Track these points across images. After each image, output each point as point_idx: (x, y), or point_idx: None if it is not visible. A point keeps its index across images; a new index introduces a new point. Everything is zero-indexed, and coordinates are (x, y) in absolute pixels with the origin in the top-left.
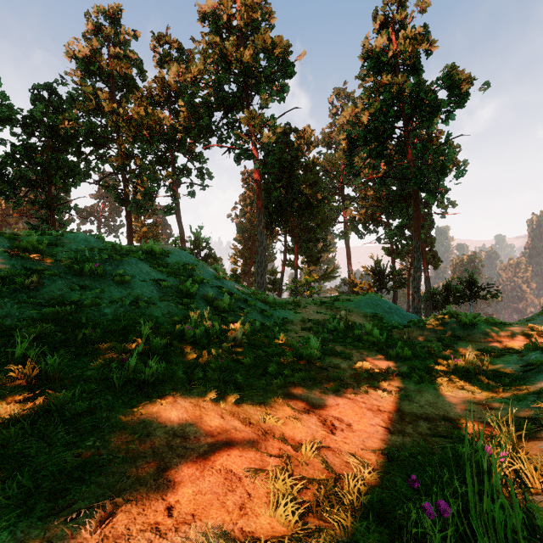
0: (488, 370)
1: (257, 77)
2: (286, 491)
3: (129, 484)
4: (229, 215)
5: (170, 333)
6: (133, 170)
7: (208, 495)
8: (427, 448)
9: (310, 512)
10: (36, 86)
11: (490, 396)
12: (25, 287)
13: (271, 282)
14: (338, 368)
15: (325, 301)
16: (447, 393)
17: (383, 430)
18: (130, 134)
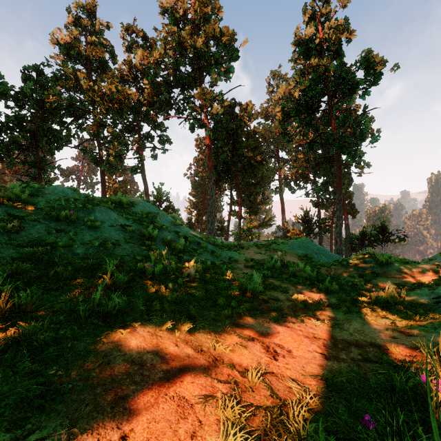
0: (404, 301)
1: (208, 60)
2: (235, 419)
3: (86, 412)
4: (185, 174)
5: (132, 270)
6: (106, 136)
7: (161, 422)
8: (361, 373)
9: (258, 439)
10: (26, 67)
11: (409, 324)
12: (7, 230)
13: (219, 229)
14: (277, 300)
15: (264, 244)
16: (372, 321)
17: (320, 356)
18: (103, 107)
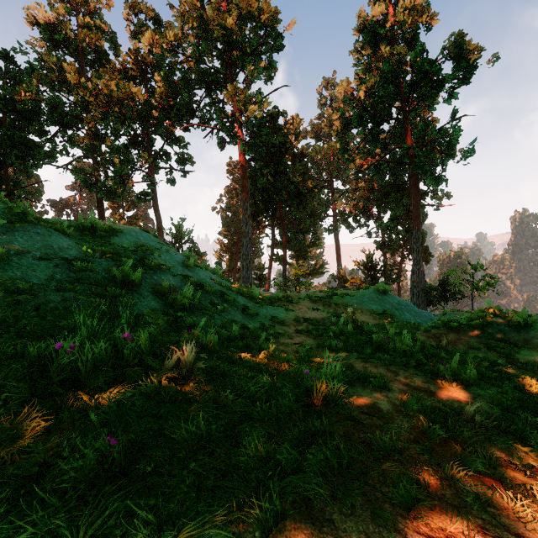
0: None
1: (242, 47)
2: None
3: None
4: (214, 207)
5: (23, 357)
6: (104, 151)
7: None
8: None
9: None
10: None
11: None
12: None
13: (257, 278)
14: (381, 416)
15: (321, 296)
16: None
17: None
18: (98, 109)
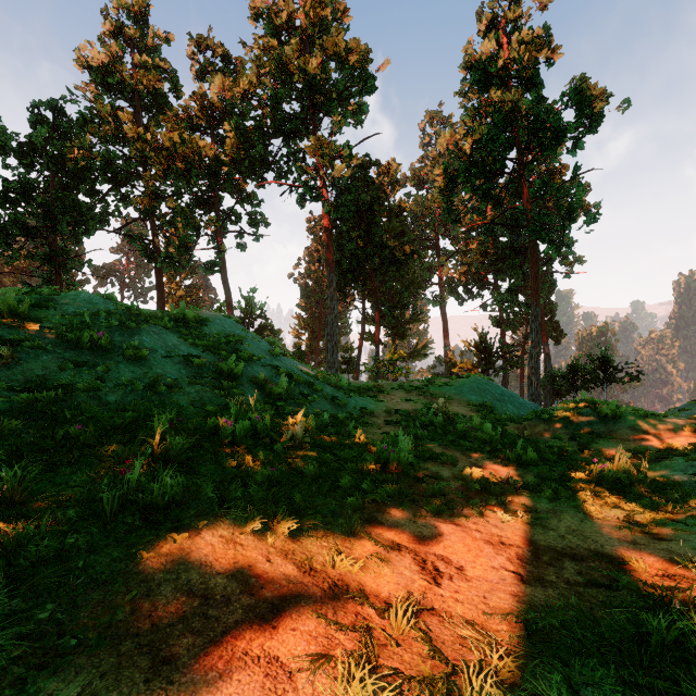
0: (646, 480)
1: (327, 93)
2: None
3: (99, 691)
4: (291, 274)
5: (199, 429)
6: (165, 214)
7: None
8: (585, 610)
9: None
10: (36, 103)
11: (658, 520)
12: None
13: (344, 362)
14: (439, 479)
15: (416, 385)
16: (595, 515)
17: (512, 577)
18: (160, 167)
